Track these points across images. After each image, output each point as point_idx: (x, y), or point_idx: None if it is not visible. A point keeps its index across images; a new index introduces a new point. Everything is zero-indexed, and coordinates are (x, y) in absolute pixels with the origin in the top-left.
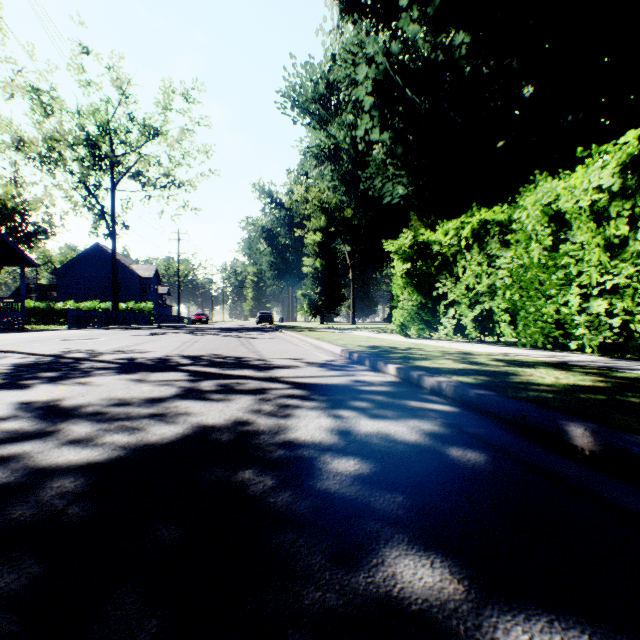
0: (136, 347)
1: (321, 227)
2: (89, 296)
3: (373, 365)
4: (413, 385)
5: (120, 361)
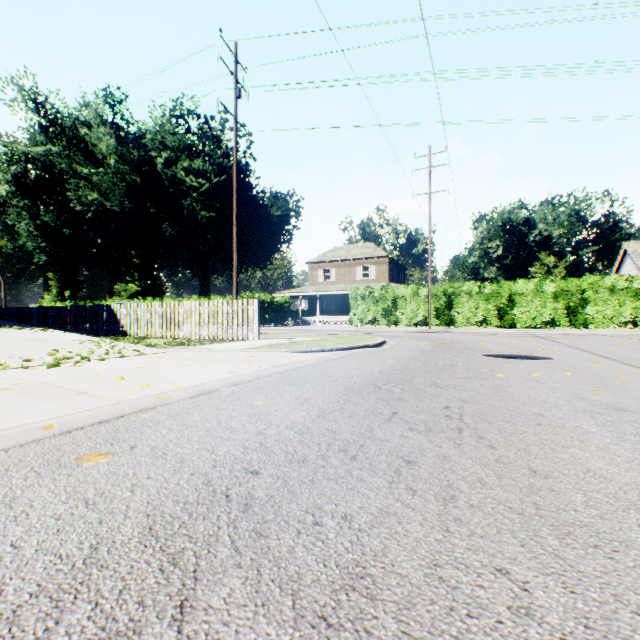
0: None
1: None
2: None
3: None
4: None
5: None
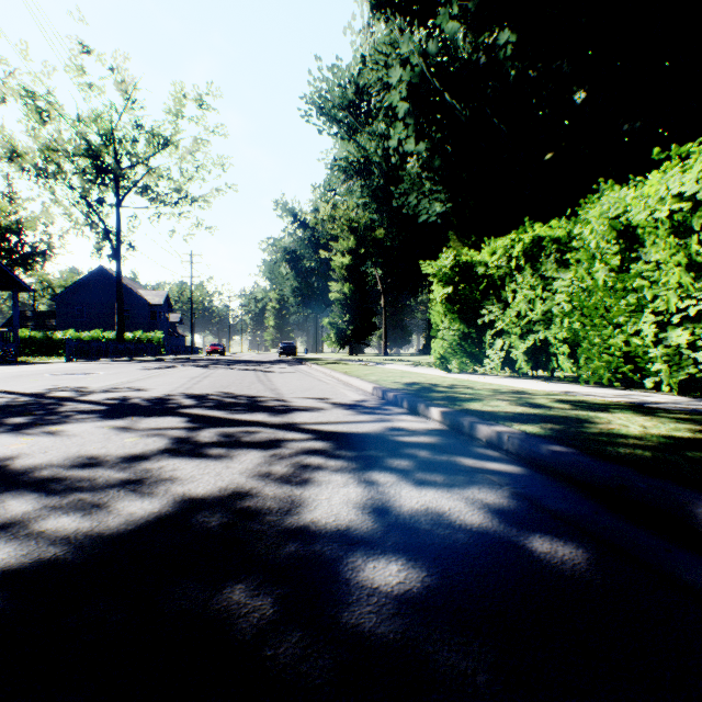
0: (135, 384)
1: (350, 248)
2: (92, 325)
3: (412, 407)
4: (463, 434)
5: (110, 402)
